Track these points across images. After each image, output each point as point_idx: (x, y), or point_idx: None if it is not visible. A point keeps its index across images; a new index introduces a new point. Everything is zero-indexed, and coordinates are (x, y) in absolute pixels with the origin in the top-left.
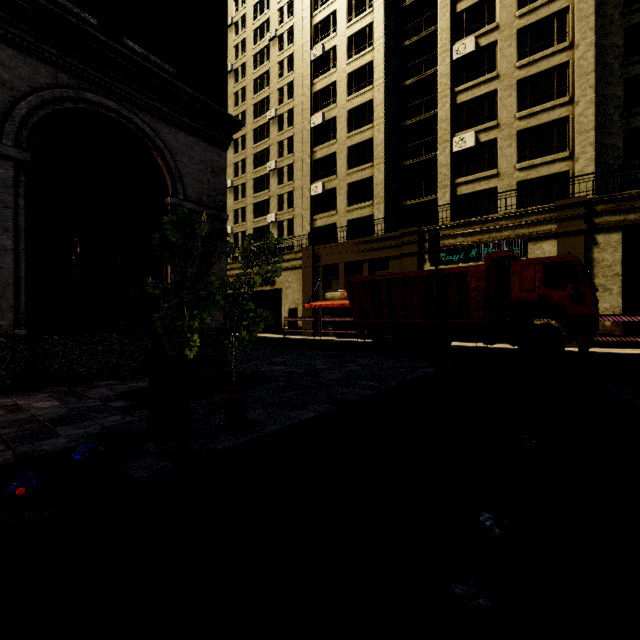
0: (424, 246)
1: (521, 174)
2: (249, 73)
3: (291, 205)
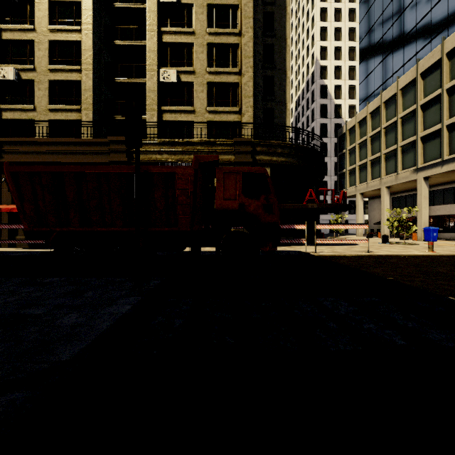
0: (133, 157)
1: (210, 116)
2: None
3: None
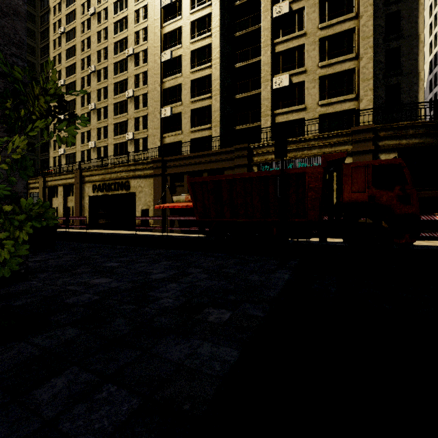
0: (252, 160)
1: (322, 109)
2: (110, 17)
3: (146, 127)
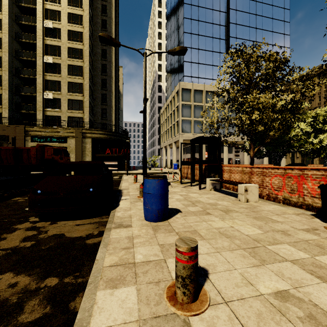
0: (28, 133)
1: (69, 114)
2: None
3: None
